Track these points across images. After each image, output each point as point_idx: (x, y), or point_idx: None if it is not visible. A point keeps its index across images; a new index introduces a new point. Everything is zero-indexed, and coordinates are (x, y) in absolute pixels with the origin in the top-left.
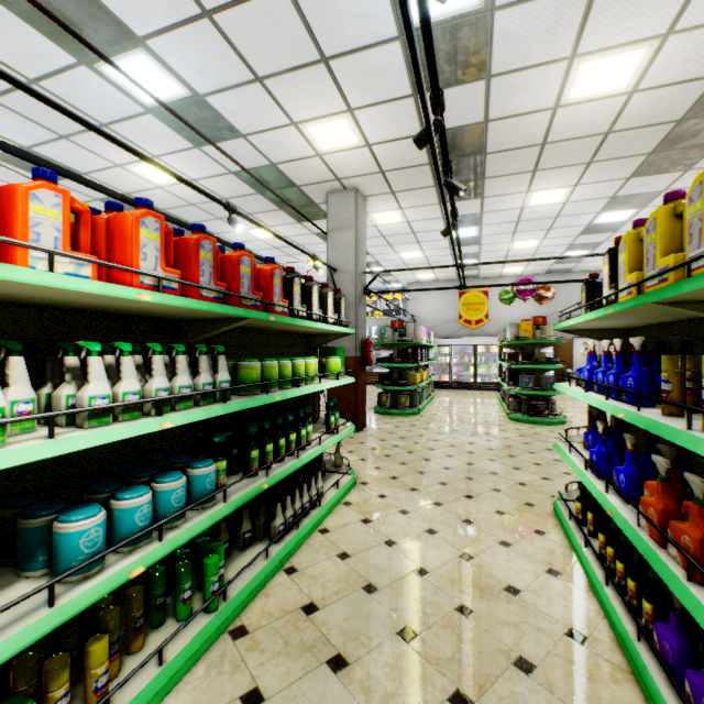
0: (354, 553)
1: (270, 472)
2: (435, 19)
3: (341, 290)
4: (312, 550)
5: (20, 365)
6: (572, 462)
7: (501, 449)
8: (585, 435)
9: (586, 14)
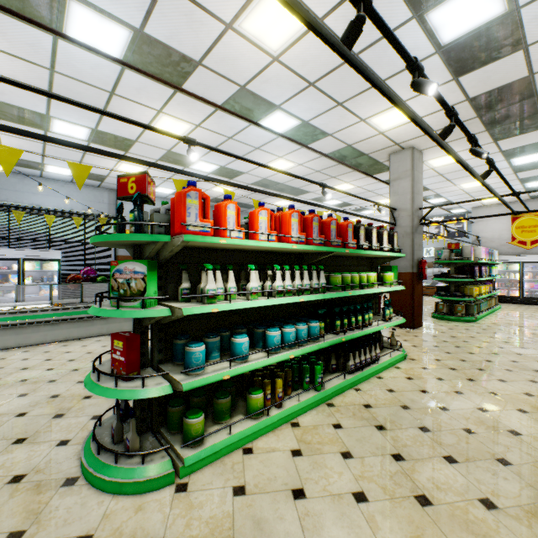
0: (397, 391)
1: (346, 334)
2: (464, 32)
3: (400, 224)
4: (371, 384)
5: (257, 274)
6: None
7: None
8: None
9: None
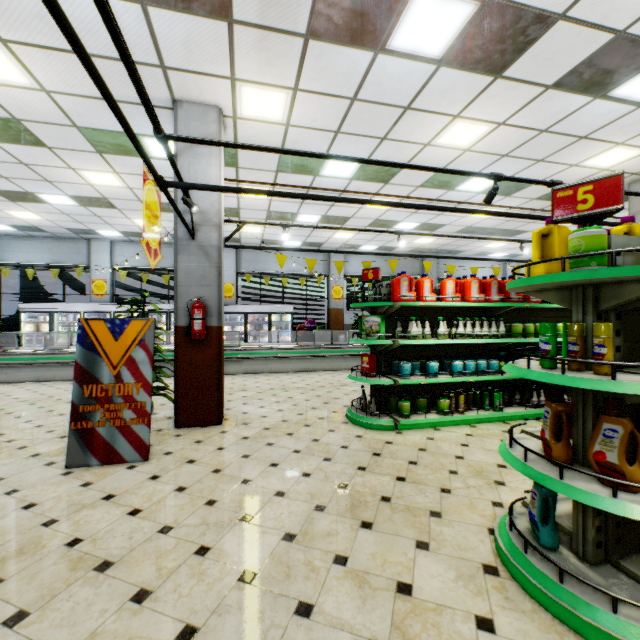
0: None
1: None
2: None
3: None
4: None
5: (445, 323)
6: None
7: None
8: None
9: None
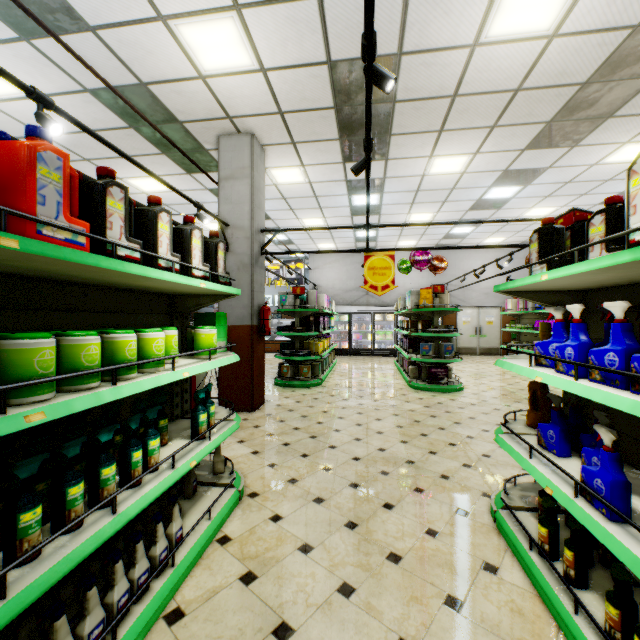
0: None
1: (21, 576)
2: None
3: (234, 249)
4: None
5: None
6: (544, 477)
7: (410, 425)
8: (542, 429)
9: None
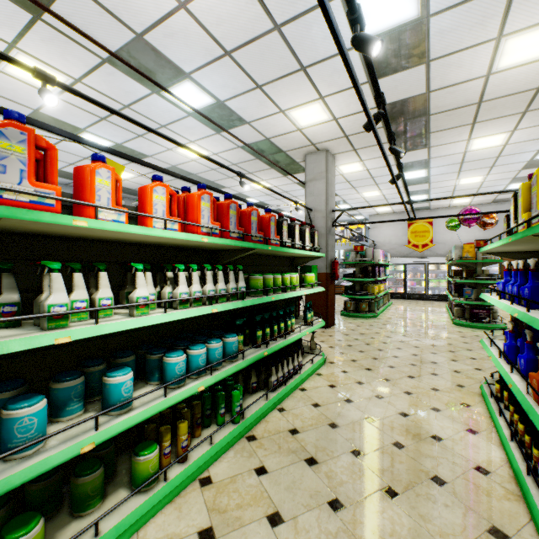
0: (323, 404)
1: (268, 346)
2: (382, 30)
3: (315, 225)
4: (295, 400)
5: (149, 276)
6: (490, 352)
7: (442, 346)
8: (505, 333)
9: (508, 6)
